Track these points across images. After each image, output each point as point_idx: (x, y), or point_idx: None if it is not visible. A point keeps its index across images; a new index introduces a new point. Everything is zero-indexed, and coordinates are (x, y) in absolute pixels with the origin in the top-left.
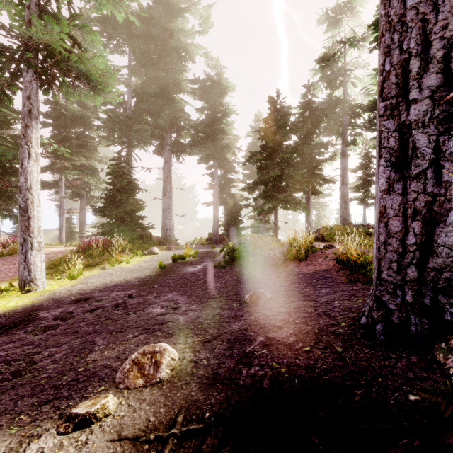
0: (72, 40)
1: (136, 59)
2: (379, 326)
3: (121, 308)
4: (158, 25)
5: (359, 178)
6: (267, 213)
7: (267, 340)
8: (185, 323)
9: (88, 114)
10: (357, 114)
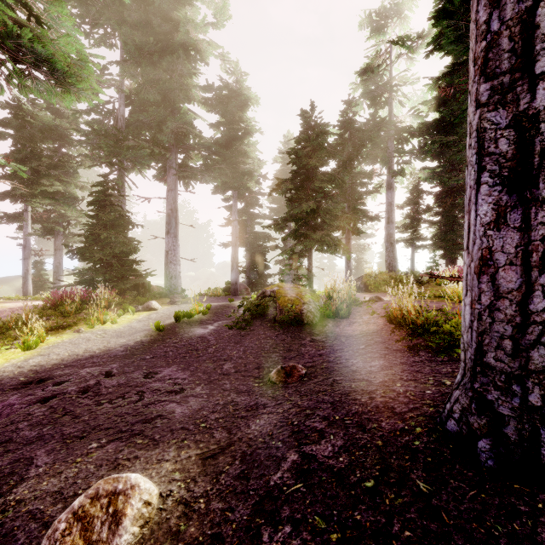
0: (26, 11)
1: (129, 54)
2: (485, 443)
3: (91, 395)
4: (159, 13)
5: (407, 216)
6: (300, 257)
7: (303, 459)
8: (182, 420)
9: (66, 125)
10: (404, 139)
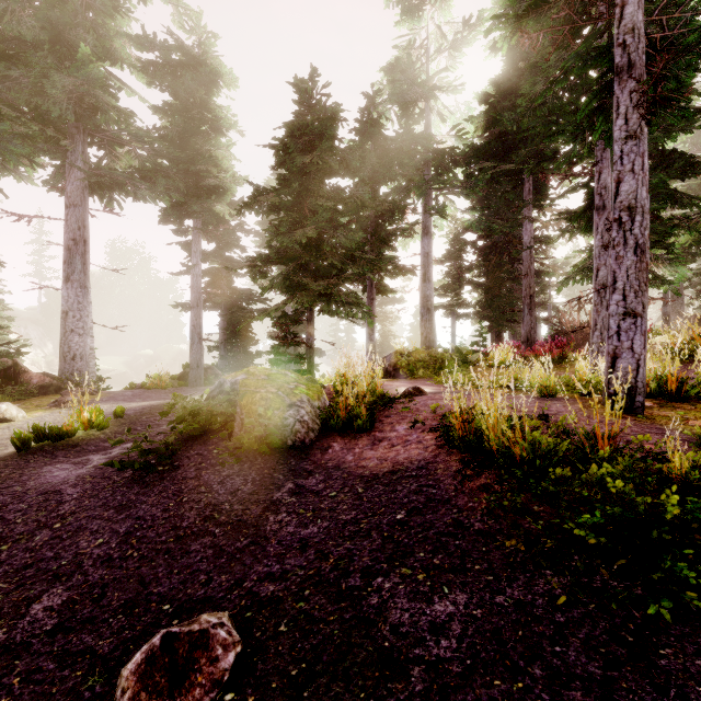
0: None
1: None
2: None
3: None
4: None
5: (447, 274)
6: (292, 322)
7: None
8: None
9: None
10: (445, 168)
